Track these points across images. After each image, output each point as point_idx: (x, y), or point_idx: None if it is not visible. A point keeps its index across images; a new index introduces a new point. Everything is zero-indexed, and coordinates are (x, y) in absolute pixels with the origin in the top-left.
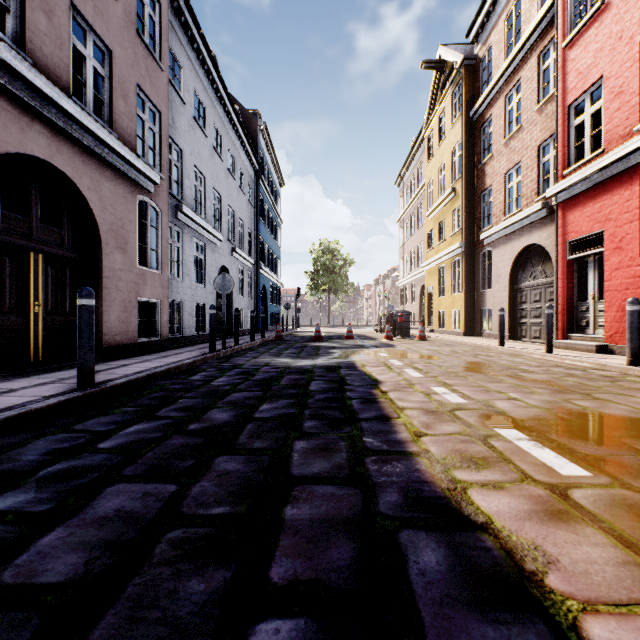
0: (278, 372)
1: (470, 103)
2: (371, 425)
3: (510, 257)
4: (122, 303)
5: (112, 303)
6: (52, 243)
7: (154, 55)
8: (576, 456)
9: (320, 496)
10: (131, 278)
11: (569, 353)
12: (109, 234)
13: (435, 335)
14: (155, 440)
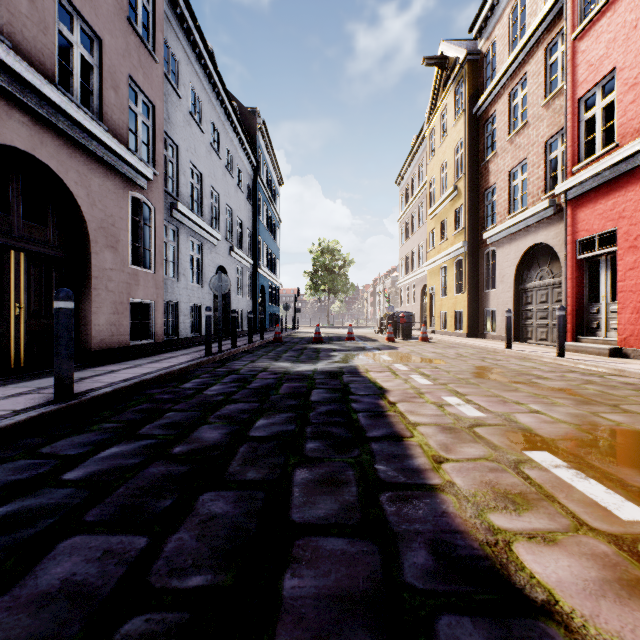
0: (276, 379)
1: (473, 99)
2: (382, 447)
3: (515, 257)
4: (113, 304)
5: (102, 304)
6: (35, 241)
7: (147, 45)
8: (631, 491)
9: (328, 555)
10: (122, 278)
11: (581, 357)
12: (98, 232)
13: (437, 336)
14: (131, 468)
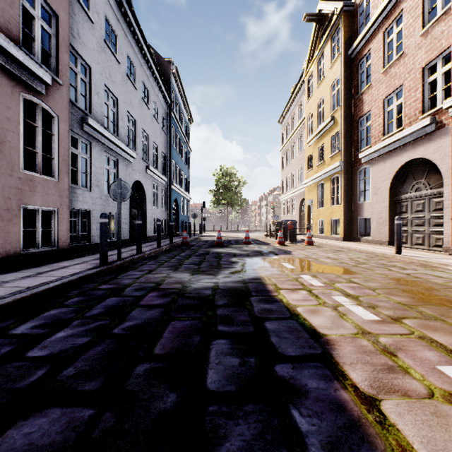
0: (164, 307)
1: (348, 43)
2: None
3: (390, 172)
4: None
5: None
6: None
7: None
8: None
9: None
10: (10, 183)
11: None
12: None
13: (317, 240)
14: None
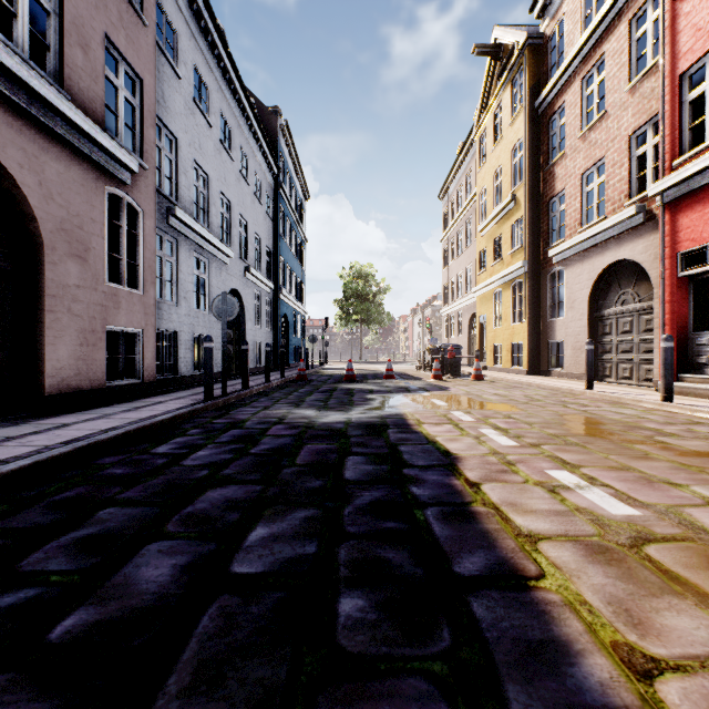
0: (294, 436)
1: (535, 92)
2: (495, 612)
3: (589, 277)
4: (80, 333)
5: (62, 333)
6: None
7: (131, 0)
8: None
9: None
10: (95, 299)
11: (692, 401)
12: (57, 235)
13: (491, 373)
14: None
